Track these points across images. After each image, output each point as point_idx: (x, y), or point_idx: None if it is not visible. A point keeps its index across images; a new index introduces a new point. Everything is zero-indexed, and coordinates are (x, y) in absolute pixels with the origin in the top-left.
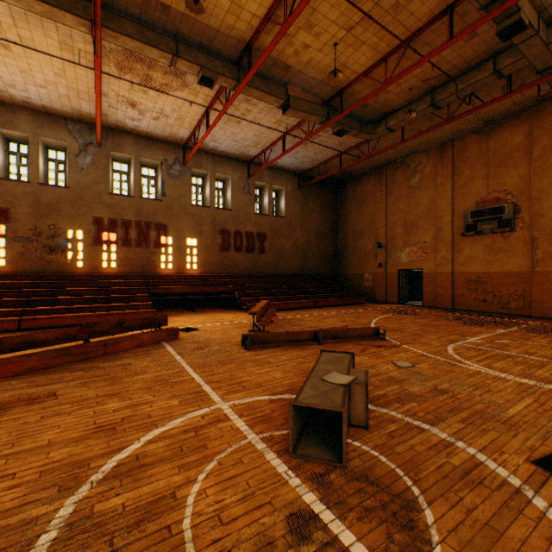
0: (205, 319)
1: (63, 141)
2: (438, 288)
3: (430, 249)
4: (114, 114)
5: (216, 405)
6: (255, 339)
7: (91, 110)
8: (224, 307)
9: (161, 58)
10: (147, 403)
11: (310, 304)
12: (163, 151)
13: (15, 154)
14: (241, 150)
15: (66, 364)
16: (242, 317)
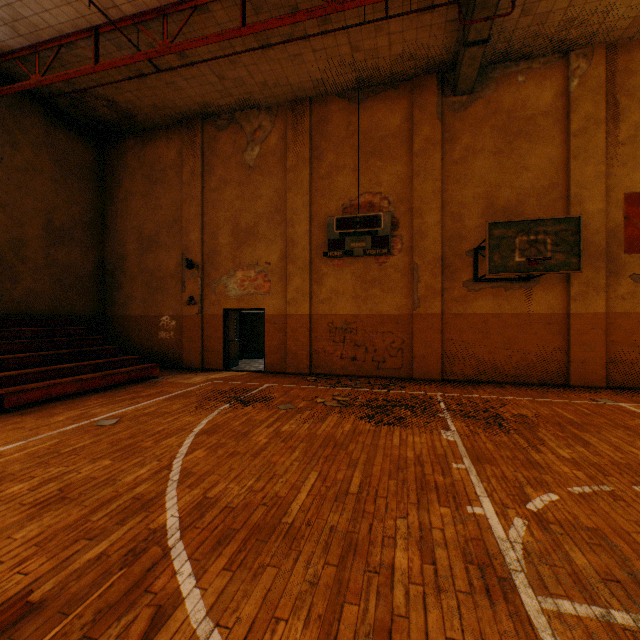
0: None
1: None
2: (290, 341)
3: (278, 276)
4: None
5: None
6: None
7: None
8: None
9: None
10: None
11: None
12: None
13: None
14: None
15: None
16: None
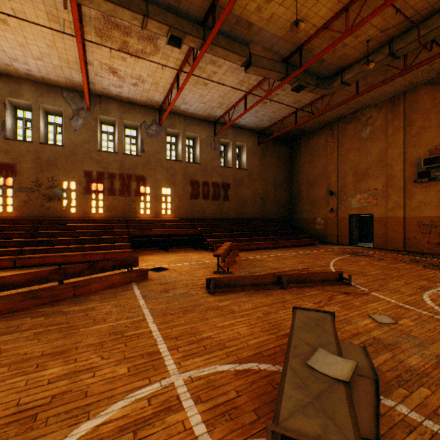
0: (176, 259)
1: (59, 107)
2: (389, 231)
3: (381, 195)
4: (100, 82)
5: (168, 378)
6: (219, 282)
7: (81, 79)
8: (193, 247)
9: (133, 19)
10: (90, 369)
11: (268, 245)
12: (142, 114)
13: (21, 119)
14: (208, 111)
15: (34, 307)
16: (208, 257)
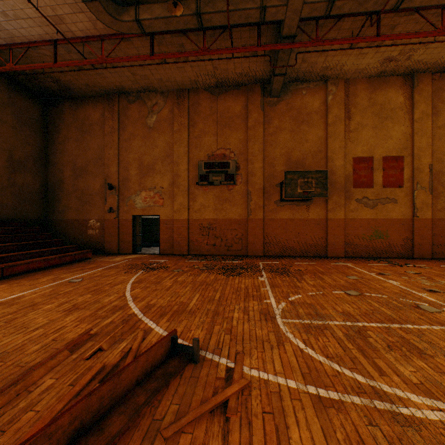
0: None
1: None
2: (176, 235)
3: (168, 195)
4: None
5: None
6: None
7: None
8: None
9: None
10: None
11: None
12: None
13: None
14: None
15: None
16: None
